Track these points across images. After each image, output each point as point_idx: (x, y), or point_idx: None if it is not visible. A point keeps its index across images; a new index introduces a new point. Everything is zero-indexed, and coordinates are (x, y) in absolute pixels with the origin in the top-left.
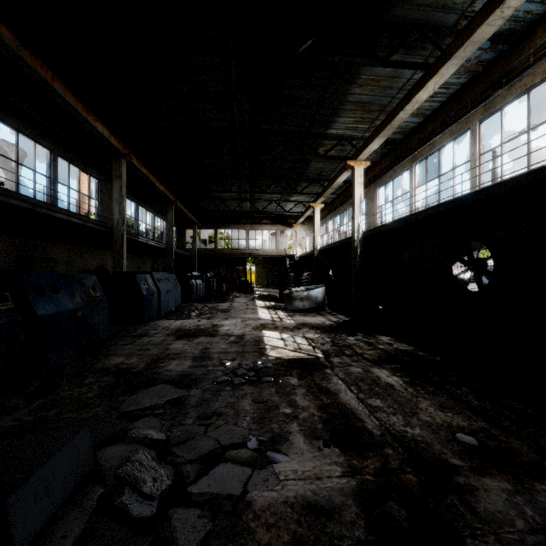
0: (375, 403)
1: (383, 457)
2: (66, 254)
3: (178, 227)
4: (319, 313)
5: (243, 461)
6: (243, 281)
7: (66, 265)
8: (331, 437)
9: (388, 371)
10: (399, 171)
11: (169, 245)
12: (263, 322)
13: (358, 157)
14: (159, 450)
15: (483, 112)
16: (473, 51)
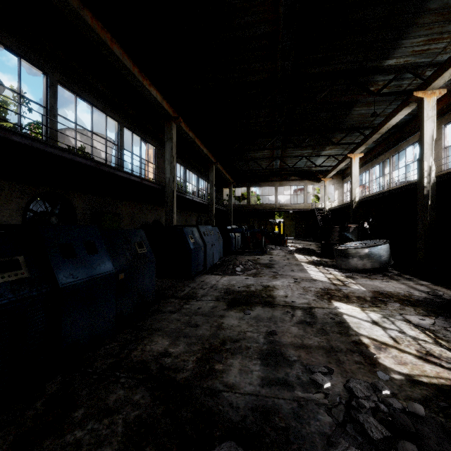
0: None
1: None
2: (130, 210)
3: (217, 187)
4: (386, 275)
5: None
6: (276, 233)
7: (130, 219)
8: None
9: None
10: None
11: (210, 201)
12: (322, 285)
13: (432, 84)
14: None
15: None
16: None
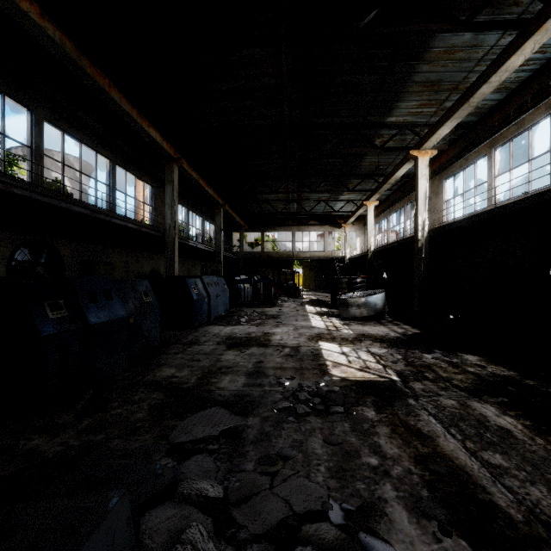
0: (495, 461)
1: None
2: (123, 259)
3: (226, 230)
4: (379, 322)
5: (328, 546)
6: (291, 284)
7: (123, 269)
8: (448, 516)
9: (494, 407)
10: (473, 159)
11: (217, 248)
12: (317, 331)
13: (423, 145)
14: (215, 515)
15: None
16: None
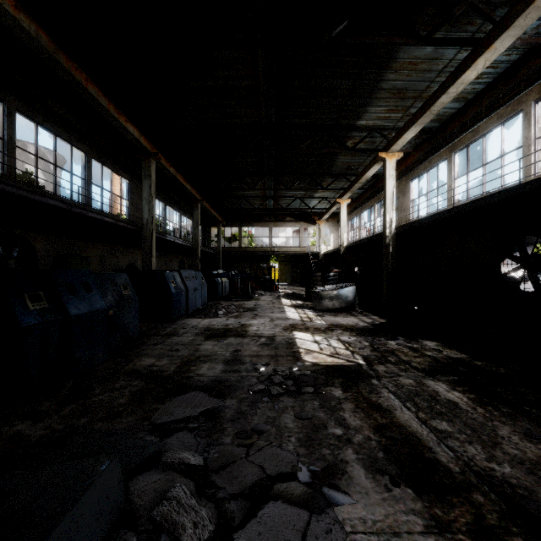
0: (442, 427)
1: (473, 507)
2: (99, 253)
3: (203, 226)
4: (350, 313)
5: (296, 499)
6: (267, 278)
7: (99, 263)
8: (398, 471)
9: (446, 384)
10: (435, 162)
11: (195, 243)
12: (292, 322)
13: (391, 148)
14: (197, 479)
15: (540, 90)
16: (536, 18)
